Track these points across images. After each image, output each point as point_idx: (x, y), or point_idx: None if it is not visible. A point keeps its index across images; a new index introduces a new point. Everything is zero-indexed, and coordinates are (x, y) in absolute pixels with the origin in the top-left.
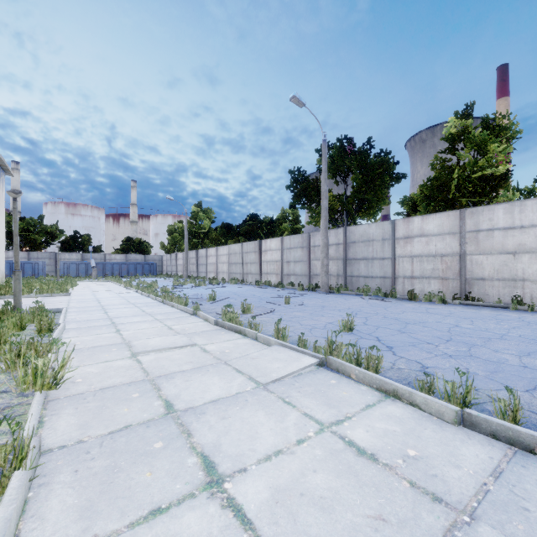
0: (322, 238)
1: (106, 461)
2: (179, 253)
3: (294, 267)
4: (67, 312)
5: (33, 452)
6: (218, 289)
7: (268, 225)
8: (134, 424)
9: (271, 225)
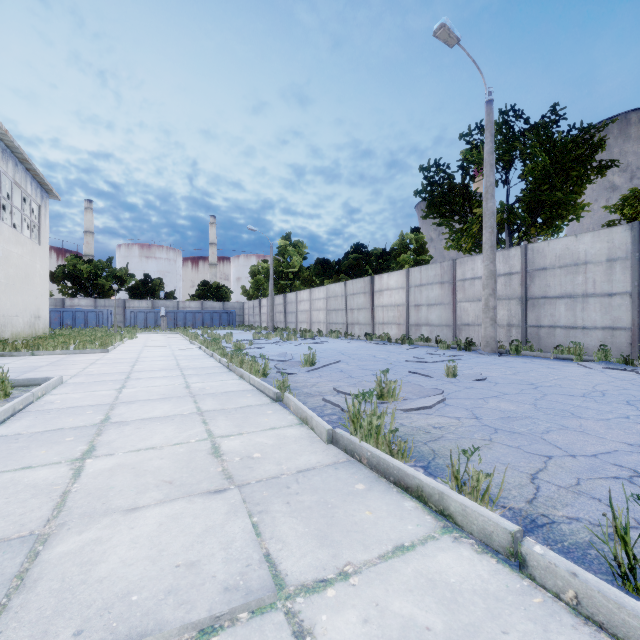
0: (486, 264)
1: None
2: (263, 299)
3: (428, 313)
4: (61, 385)
5: None
6: (315, 345)
7: (379, 258)
8: None
9: (383, 258)
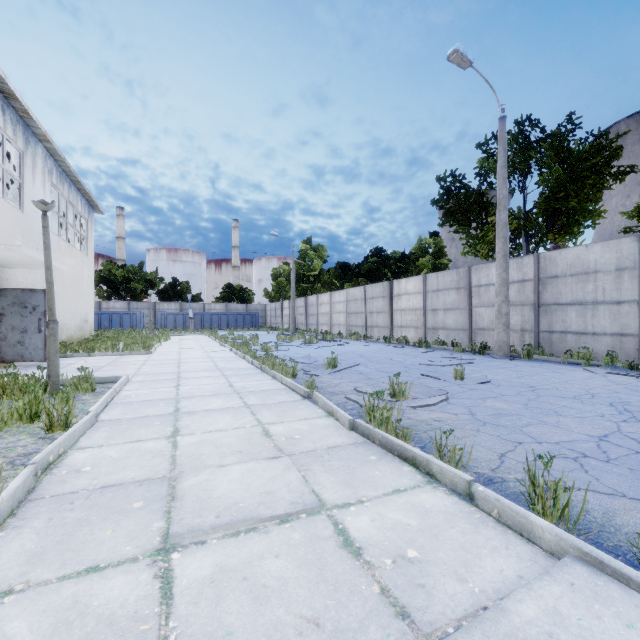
0: (499, 272)
1: None
2: (284, 302)
3: (445, 317)
4: (128, 382)
5: None
6: (335, 347)
7: (398, 262)
8: None
9: (402, 261)
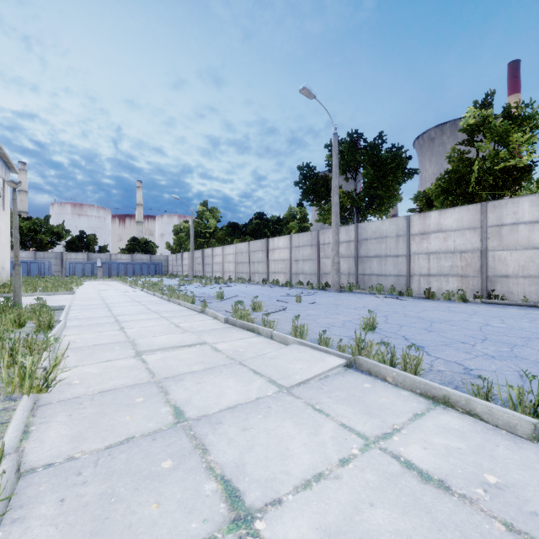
0: (333, 235)
1: (101, 486)
2: (184, 253)
3: (303, 265)
4: (70, 310)
5: (6, 476)
6: (225, 288)
7: (275, 224)
8: (137, 437)
9: (278, 224)
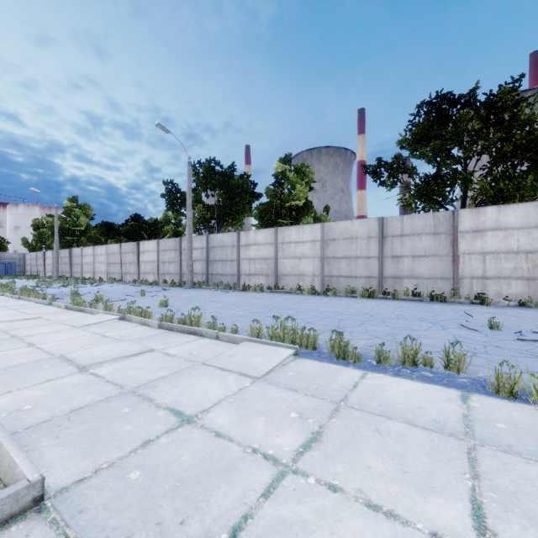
0: (187, 243)
1: None
2: (47, 252)
3: (169, 267)
4: None
5: None
6: (89, 287)
7: (152, 226)
8: None
9: (155, 226)
